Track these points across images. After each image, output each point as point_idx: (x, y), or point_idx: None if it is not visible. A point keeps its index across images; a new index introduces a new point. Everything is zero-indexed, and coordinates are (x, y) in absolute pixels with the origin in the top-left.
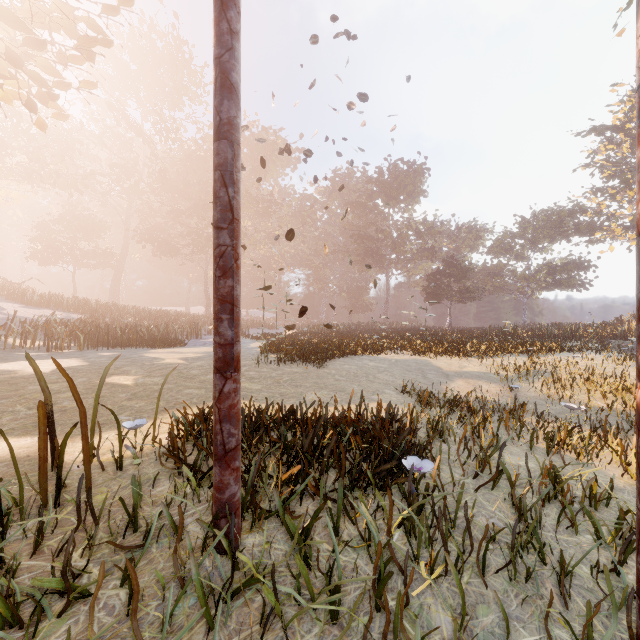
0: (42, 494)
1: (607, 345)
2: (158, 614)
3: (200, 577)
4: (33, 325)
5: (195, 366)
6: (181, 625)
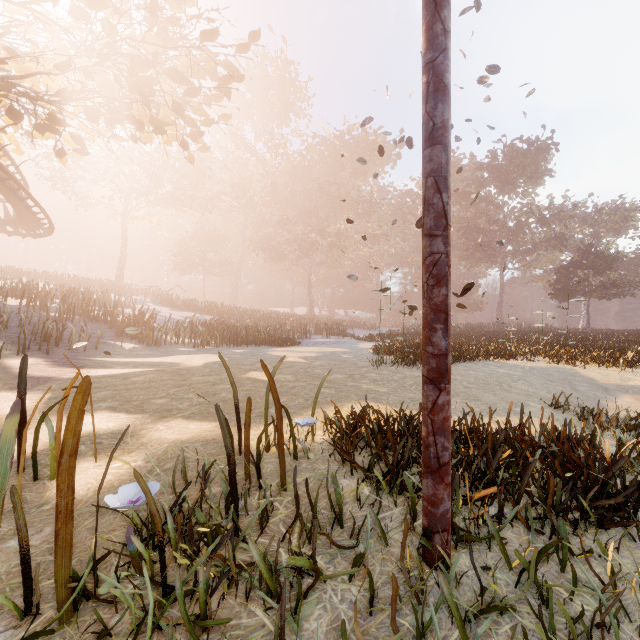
0: (247, 477)
1: None
2: (405, 623)
3: (453, 598)
4: (182, 325)
5: (317, 365)
6: (428, 639)
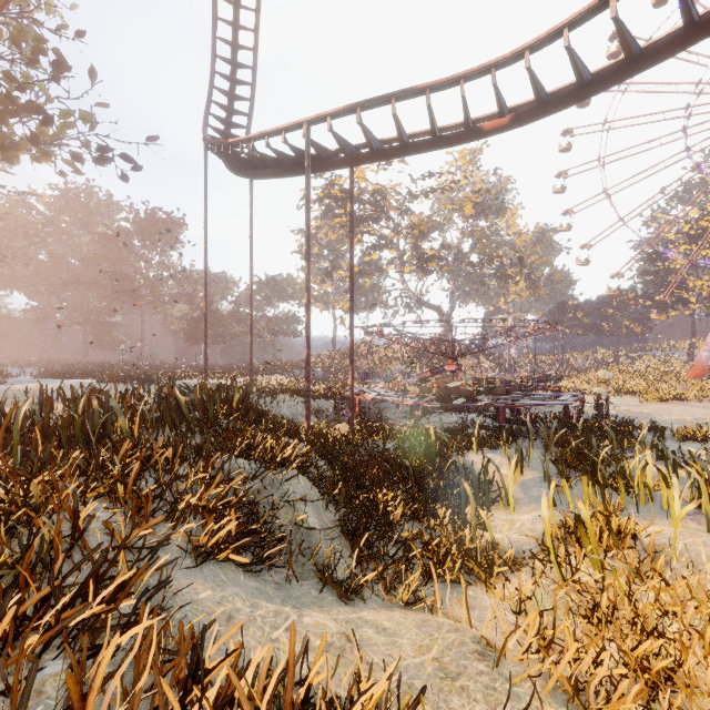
0: None
1: (293, 372)
2: None
3: None
4: None
5: None
6: None
